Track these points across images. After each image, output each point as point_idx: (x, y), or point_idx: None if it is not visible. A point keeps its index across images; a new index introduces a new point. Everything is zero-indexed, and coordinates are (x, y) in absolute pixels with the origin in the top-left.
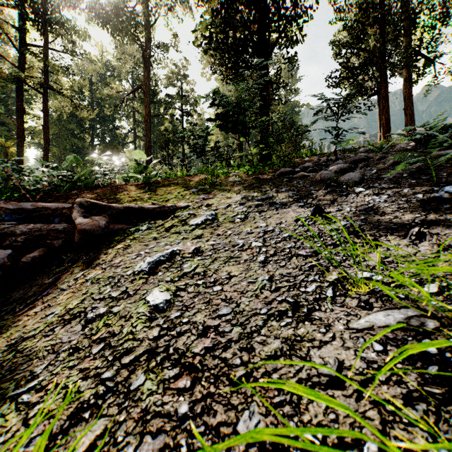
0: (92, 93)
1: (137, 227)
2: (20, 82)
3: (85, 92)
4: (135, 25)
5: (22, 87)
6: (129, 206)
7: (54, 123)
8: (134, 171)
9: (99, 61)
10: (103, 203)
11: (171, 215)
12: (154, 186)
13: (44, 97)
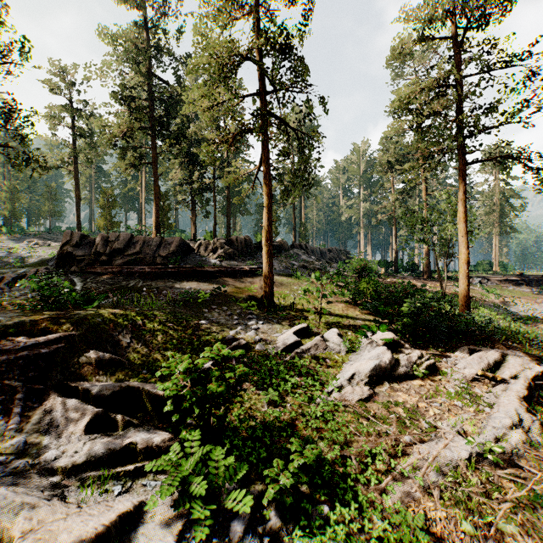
0: None
1: None
2: None
3: None
4: None
5: None
6: None
7: None
8: None
9: None
10: None
11: None
12: None
13: None
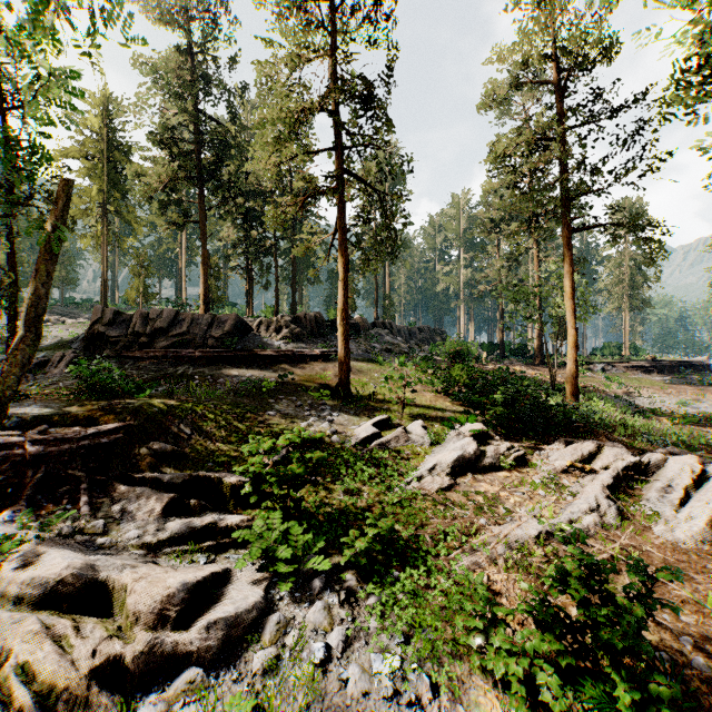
0: None
1: None
2: None
3: None
4: None
5: None
6: None
7: None
8: None
9: None
10: None
11: None
12: None
13: None
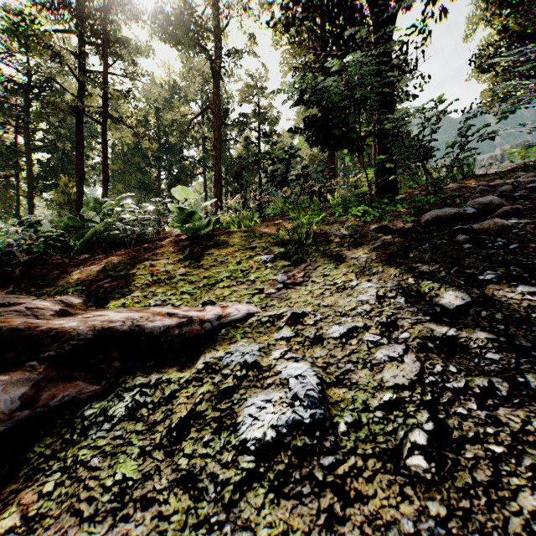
0: (158, 121)
1: (107, 399)
2: (77, 113)
3: (151, 121)
4: (201, 32)
5: (81, 118)
6: (107, 327)
7: (119, 158)
8: (174, 220)
9: (166, 83)
10: (46, 322)
11: (207, 344)
12: (202, 244)
13: (102, 127)
